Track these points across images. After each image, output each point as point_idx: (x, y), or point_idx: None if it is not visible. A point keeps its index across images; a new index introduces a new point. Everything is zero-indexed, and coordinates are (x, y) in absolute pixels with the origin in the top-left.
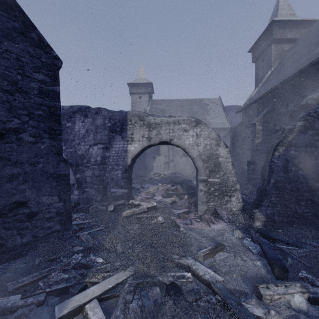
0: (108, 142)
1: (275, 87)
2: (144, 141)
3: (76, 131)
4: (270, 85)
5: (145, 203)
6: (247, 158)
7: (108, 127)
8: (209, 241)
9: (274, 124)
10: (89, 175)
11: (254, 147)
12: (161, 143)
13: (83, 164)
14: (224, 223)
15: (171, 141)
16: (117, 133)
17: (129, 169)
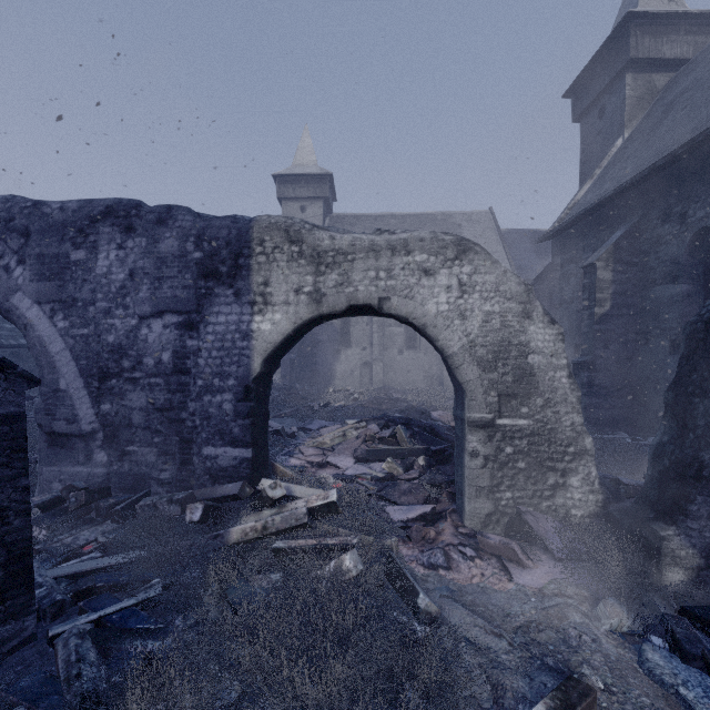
0: (196, 307)
1: (652, 168)
2: (301, 305)
3: (99, 274)
4: (631, 169)
5: (306, 489)
6: (567, 353)
7: (196, 262)
8: (523, 655)
9: (644, 267)
10: (139, 405)
11: (592, 326)
12: (354, 312)
13: (122, 374)
14: (552, 564)
15: (382, 304)
16: (222, 282)
17: (258, 387)
